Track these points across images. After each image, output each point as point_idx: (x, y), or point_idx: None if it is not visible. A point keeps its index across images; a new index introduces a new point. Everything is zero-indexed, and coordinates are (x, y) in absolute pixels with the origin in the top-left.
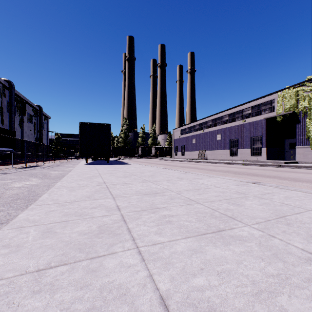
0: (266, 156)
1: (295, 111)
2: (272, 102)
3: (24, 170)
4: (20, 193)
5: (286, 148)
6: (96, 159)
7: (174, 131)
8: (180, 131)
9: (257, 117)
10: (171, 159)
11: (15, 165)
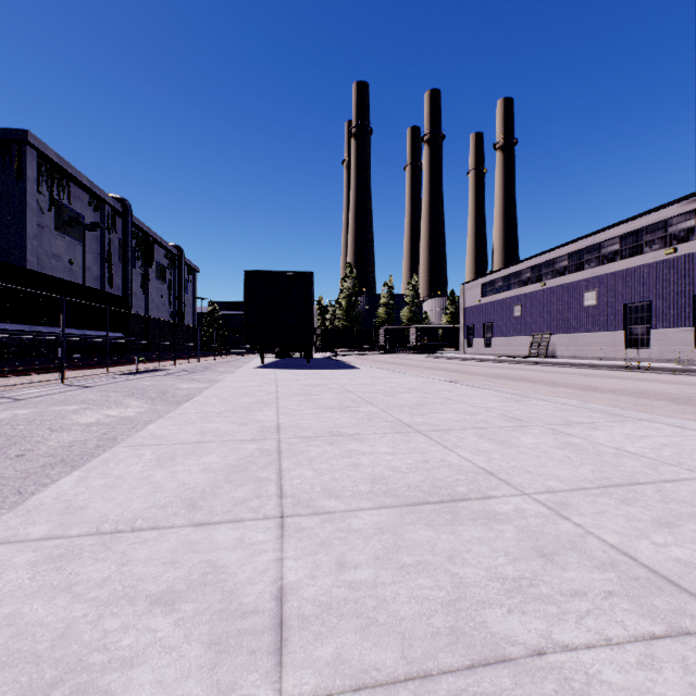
0: None
1: None
2: None
3: (127, 379)
4: (77, 444)
5: None
6: (284, 354)
7: (464, 289)
8: (479, 288)
9: None
10: (459, 356)
11: (118, 368)
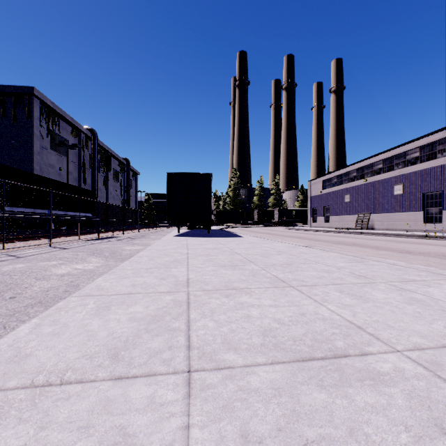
0: None
1: None
2: None
3: (91, 243)
4: (52, 289)
5: None
6: (193, 227)
7: (311, 184)
8: (321, 184)
9: None
10: (307, 228)
11: (87, 236)
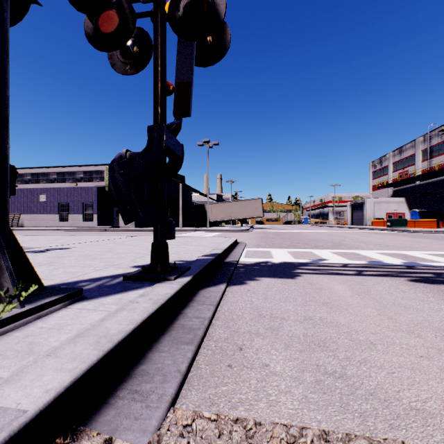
0: (98, 222)
1: None
2: (102, 172)
3: None
4: None
5: (114, 215)
6: None
7: None
8: None
9: (90, 183)
10: None
11: None
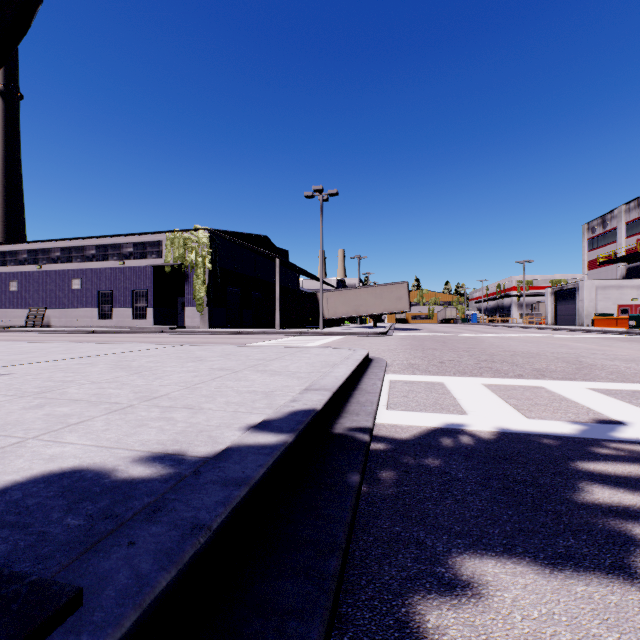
0: (154, 319)
1: (184, 264)
2: (161, 244)
3: None
4: None
5: (179, 309)
6: None
7: None
8: None
9: (142, 261)
10: None
11: None
